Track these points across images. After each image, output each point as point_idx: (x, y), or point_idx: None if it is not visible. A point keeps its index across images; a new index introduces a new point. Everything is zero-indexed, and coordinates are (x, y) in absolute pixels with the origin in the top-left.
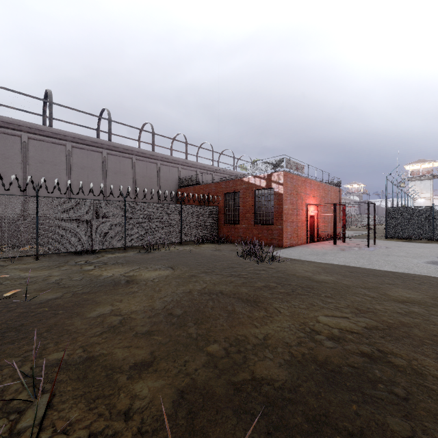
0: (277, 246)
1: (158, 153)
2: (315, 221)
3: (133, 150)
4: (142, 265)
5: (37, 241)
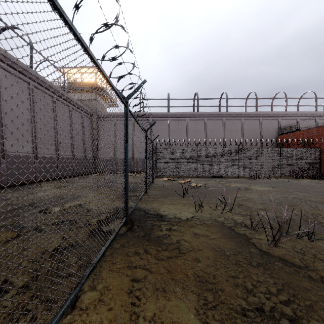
0: None
1: (260, 112)
2: None
3: (242, 114)
4: (252, 184)
5: (197, 169)
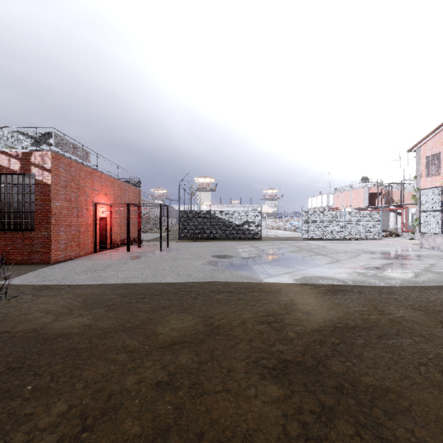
0: (41, 263)
1: None
2: (107, 224)
3: None
4: None
5: None
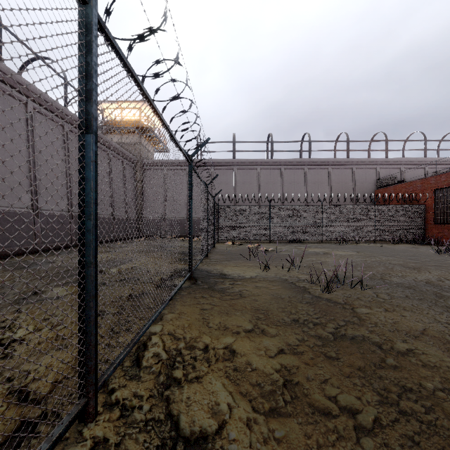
0: None
1: (353, 159)
2: None
3: (329, 161)
4: (334, 249)
5: (270, 232)
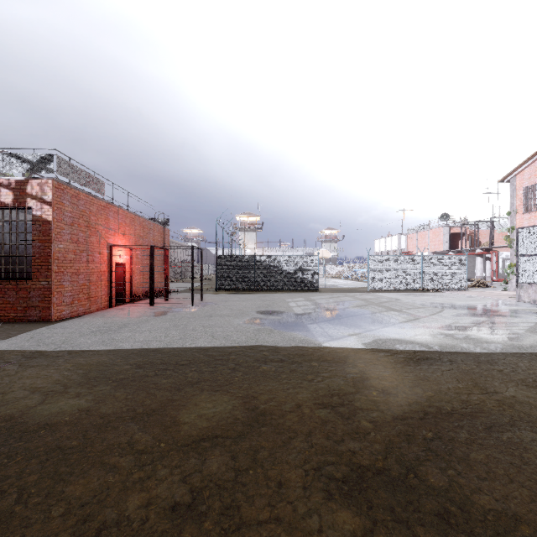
0: (39, 321)
1: None
2: (126, 272)
3: None
4: None
5: None
